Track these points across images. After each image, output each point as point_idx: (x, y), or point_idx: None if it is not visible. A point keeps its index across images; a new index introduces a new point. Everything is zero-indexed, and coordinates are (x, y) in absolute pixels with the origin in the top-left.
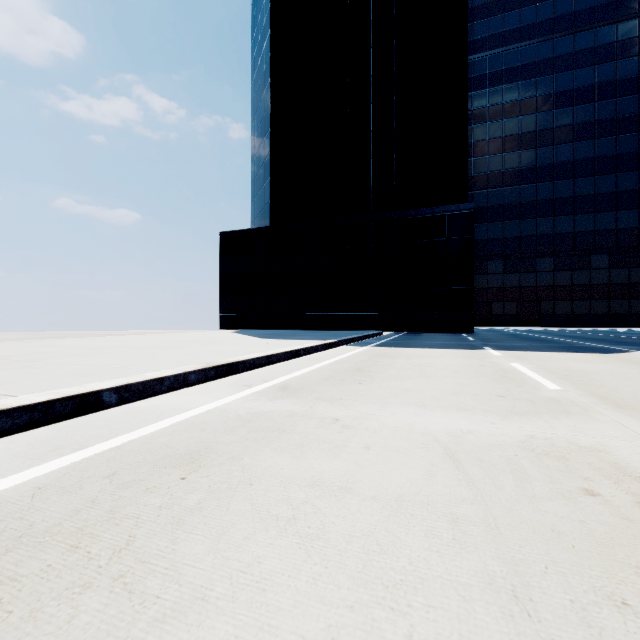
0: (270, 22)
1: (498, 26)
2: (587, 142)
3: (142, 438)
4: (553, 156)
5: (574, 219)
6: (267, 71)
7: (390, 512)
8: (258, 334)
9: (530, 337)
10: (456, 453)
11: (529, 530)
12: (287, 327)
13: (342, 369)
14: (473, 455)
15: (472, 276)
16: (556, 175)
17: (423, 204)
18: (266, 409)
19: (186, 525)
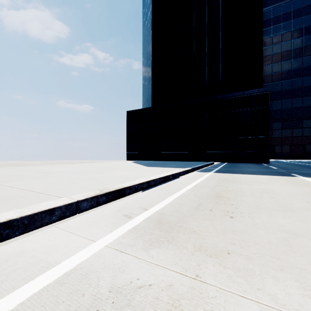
0: (151, 1)
1: None
2: None
3: None
4: None
5: None
6: (150, 27)
7: None
8: (145, 163)
9: None
10: None
11: None
12: (160, 159)
13: (204, 195)
14: None
15: (268, 130)
16: None
17: (236, 90)
18: (137, 277)
19: None
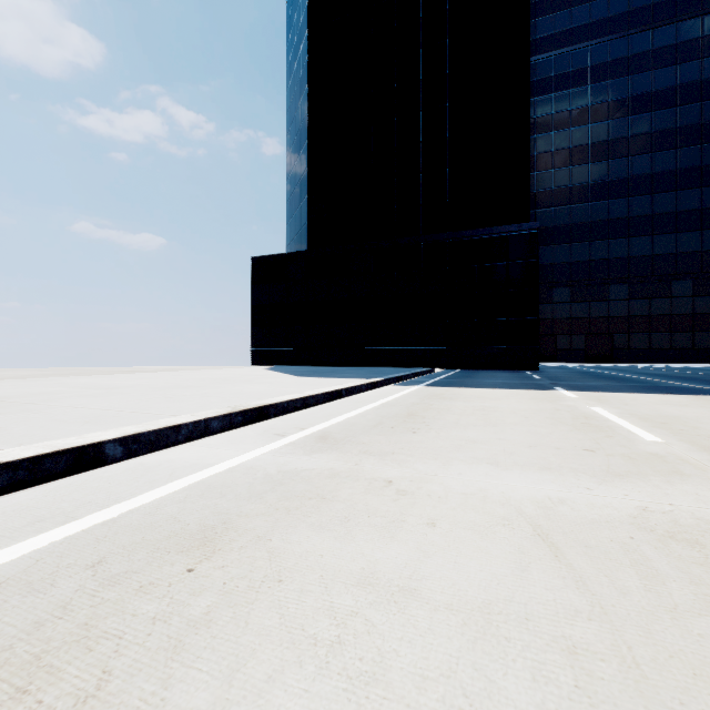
0: (307, 22)
1: (565, 22)
2: (667, 152)
3: (145, 507)
4: (628, 169)
5: (652, 240)
6: (304, 77)
7: (475, 633)
8: (294, 371)
9: (605, 375)
10: (550, 534)
11: (686, 671)
12: (326, 363)
13: (391, 414)
14: (574, 537)
15: (536, 305)
16: (631, 190)
17: (480, 224)
18: (302, 466)
19: (186, 652)
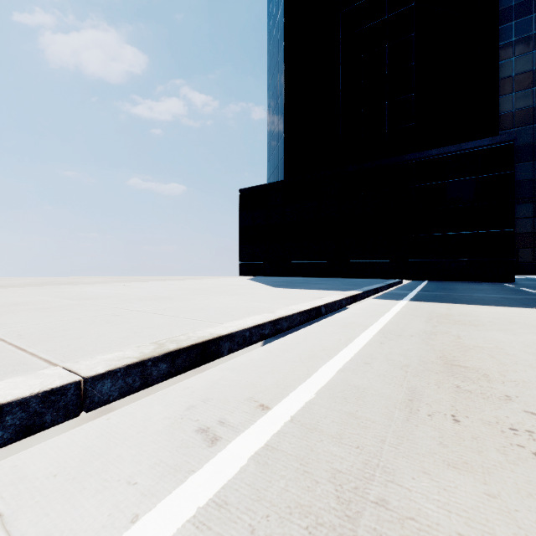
0: None
1: None
2: None
3: None
4: None
5: None
6: (281, 36)
7: None
8: (271, 281)
9: None
10: None
11: None
12: (300, 274)
13: (413, 360)
14: None
15: (512, 217)
16: None
17: (446, 143)
18: None
19: None
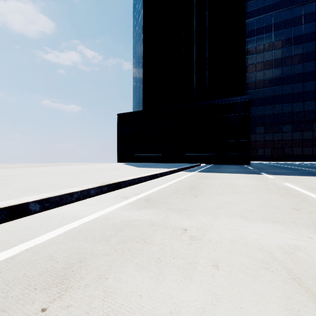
0: (142, 6)
1: (261, 3)
2: (311, 62)
3: (37, 246)
4: (292, 71)
5: (303, 104)
6: (141, 31)
7: None
8: (136, 165)
9: (283, 167)
10: (302, 278)
11: None
12: (151, 161)
13: (182, 186)
14: None
15: (249, 134)
16: (293, 81)
17: (222, 97)
18: (134, 218)
19: None
